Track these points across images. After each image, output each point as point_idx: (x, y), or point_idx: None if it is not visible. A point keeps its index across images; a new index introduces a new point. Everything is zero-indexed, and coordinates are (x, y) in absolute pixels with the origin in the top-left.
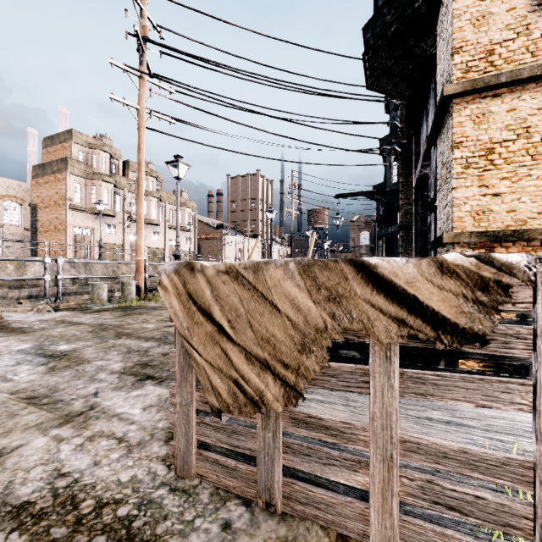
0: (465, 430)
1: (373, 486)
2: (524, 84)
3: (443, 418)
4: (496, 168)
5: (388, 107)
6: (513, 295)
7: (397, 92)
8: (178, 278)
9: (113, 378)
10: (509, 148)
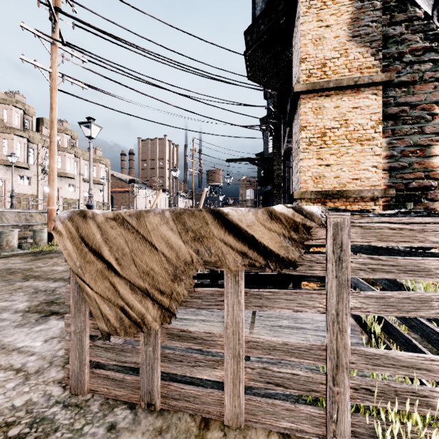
0: (302, 332)
1: (226, 377)
2: (344, 90)
3: (289, 325)
4: (328, 146)
5: (266, 95)
6: (315, 234)
7: (270, 85)
8: (71, 224)
9: (17, 317)
10: (335, 133)
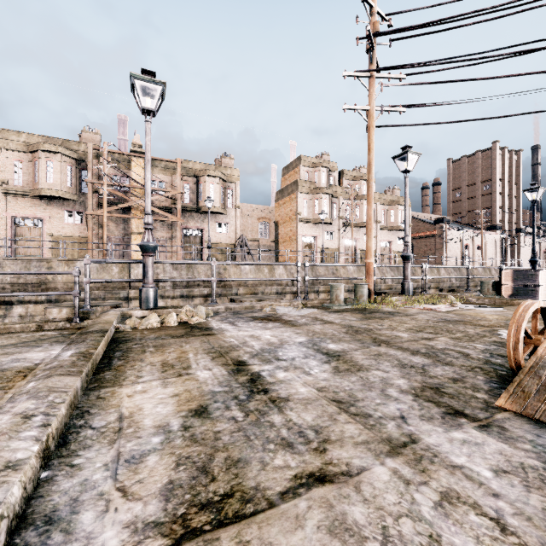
0: None
1: None
2: None
3: None
4: None
5: None
6: None
7: None
8: None
9: (410, 401)
10: None
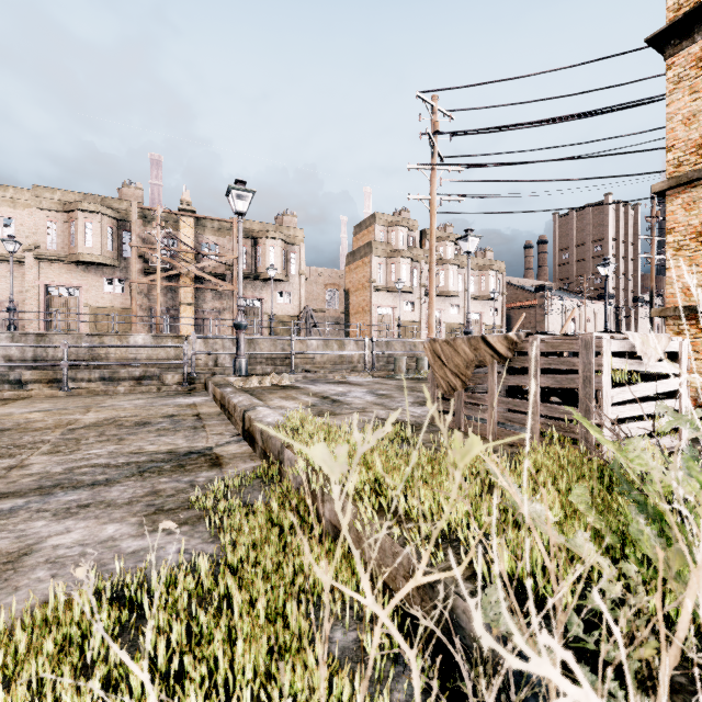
0: None
1: (488, 416)
2: None
3: None
4: None
5: None
6: (525, 346)
7: None
8: (430, 344)
9: (409, 403)
10: None
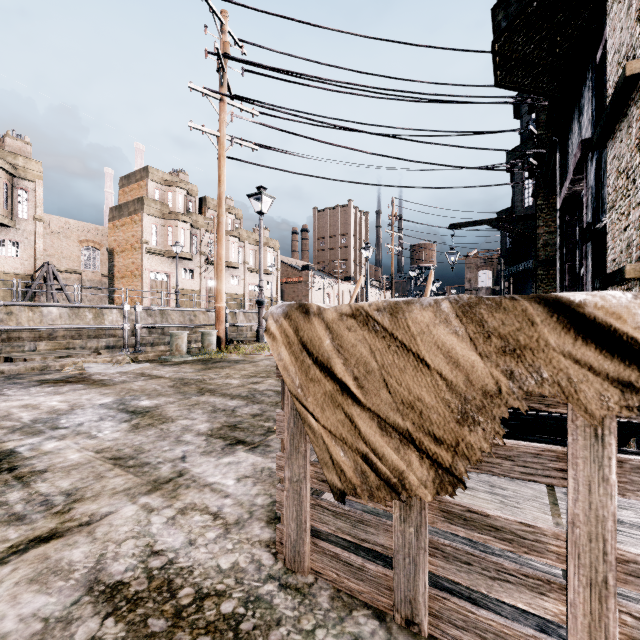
0: None
1: (573, 620)
2: None
3: (639, 522)
4: None
5: (518, 111)
6: None
7: (537, 87)
8: (288, 323)
9: (201, 441)
10: None
